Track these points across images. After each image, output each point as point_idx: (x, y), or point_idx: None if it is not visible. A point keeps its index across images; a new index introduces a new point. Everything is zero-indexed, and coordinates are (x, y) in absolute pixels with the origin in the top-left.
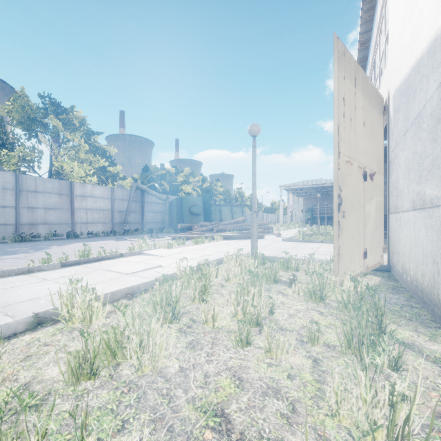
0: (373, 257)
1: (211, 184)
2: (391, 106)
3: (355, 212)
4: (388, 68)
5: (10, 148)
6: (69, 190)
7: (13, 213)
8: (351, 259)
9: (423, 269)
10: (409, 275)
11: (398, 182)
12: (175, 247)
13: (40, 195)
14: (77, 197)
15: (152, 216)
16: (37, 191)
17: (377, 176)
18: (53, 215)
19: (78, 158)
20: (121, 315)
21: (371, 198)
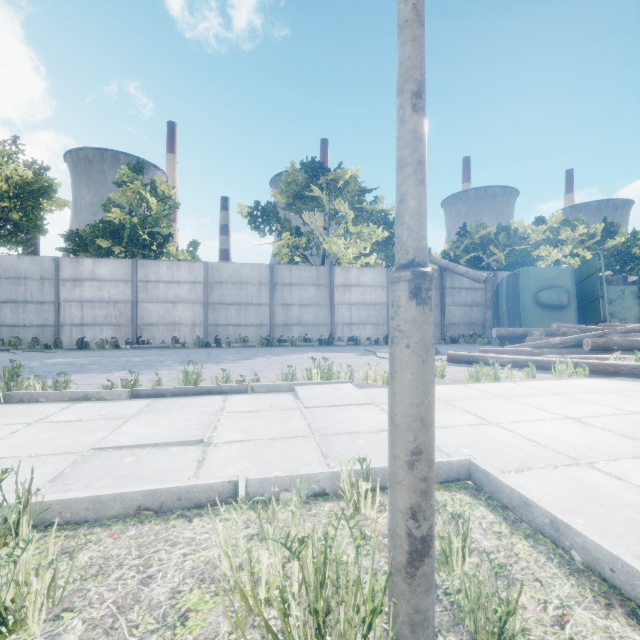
0: None
1: (630, 237)
2: None
3: None
4: None
5: None
6: (329, 279)
7: (268, 311)
8: None
9: None
10: None
11: None
12: None
13: (296, 288)
14: (338, 287)
15: (462, 313)
16: (292, 284)
17: None
18: (309, 313)
19: (348, 233)
20: None
21: None
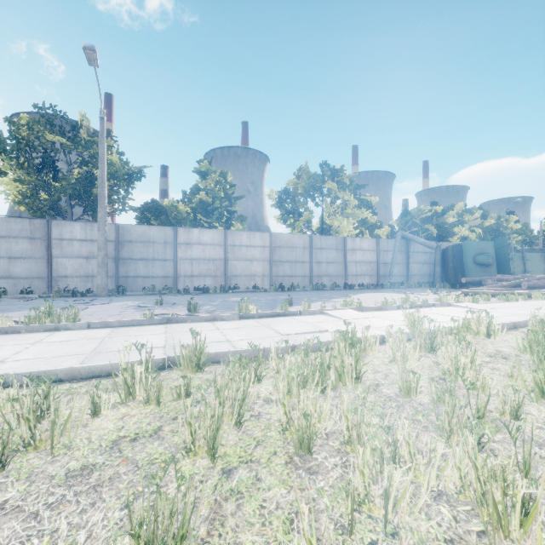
0: None
1: (497, 220)
2: None
3: None
4: None
5: (296, 214)
6: (343, 245)
7: (308, 267)
8: None
9: None
10: None
11: None
12: (479, 302)
13: (324, 251)
14: (349, 251)
15: (418, 268)
16: (322, 248)
17: None
18: (332, 268)
19: (345, 213)
20: (509, 338)
21: None
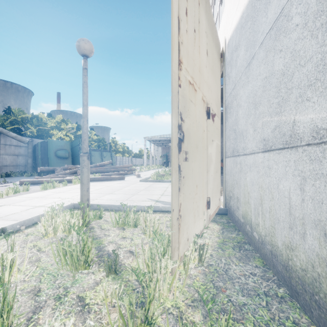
0: (214, 203)
1: None
2: (228, 51)
3: (199, 154)
4: (225, 17)
5: None
6: None
7: None
8: (195, 215)
9: (291, 238)
10: (257, 231)
11: (238, 124)
12: (10, 195)
13: None
14: None
15: (12, 159)
16: None
17: (216, 119)
18: None
19: None
20: None
21: (212, 140)
